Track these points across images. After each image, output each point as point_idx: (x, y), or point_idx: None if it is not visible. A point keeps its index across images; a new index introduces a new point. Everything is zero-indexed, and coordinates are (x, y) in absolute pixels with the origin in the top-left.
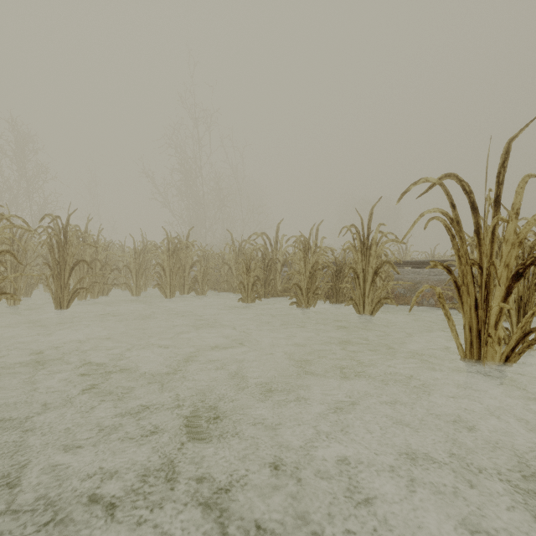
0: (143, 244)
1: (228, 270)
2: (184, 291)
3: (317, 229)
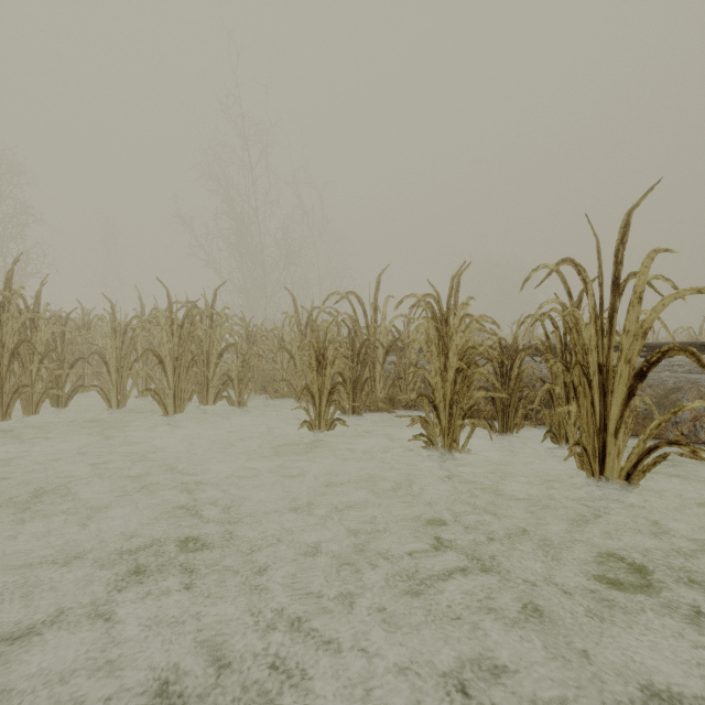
0: (143, 316)
1: (289, 359)
2: (207, 398)
3: (458, 280)
